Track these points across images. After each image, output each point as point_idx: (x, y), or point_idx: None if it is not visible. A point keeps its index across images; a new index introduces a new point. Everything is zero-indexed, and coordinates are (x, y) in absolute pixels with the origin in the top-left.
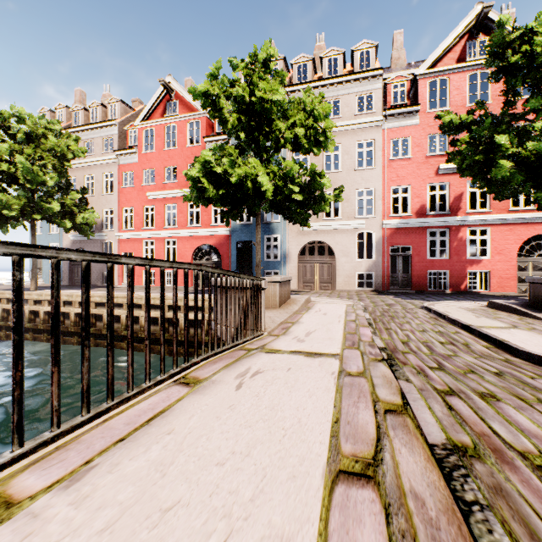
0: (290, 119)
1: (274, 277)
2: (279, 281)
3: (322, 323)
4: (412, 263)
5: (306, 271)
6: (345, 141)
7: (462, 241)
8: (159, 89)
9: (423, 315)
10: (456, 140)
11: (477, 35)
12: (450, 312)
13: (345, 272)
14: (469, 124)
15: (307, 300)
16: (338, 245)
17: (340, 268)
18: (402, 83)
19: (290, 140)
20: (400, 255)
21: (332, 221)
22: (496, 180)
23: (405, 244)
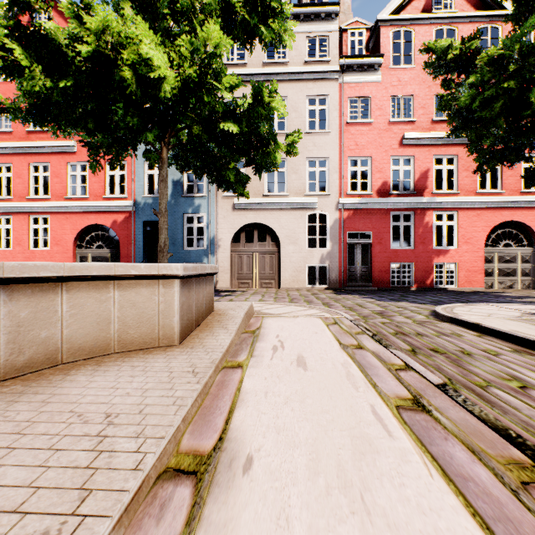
0: None
1: (166, 264)
2: (180, 275)
3: (335, 463)
4: (373, 254)
5: (243, 263)
6: (293, 94)
7: (429, 227)
8: None
9: (485, 342)
10: (450, 80)
11: None
12: (529, 332)
13: (293, 264)
14: (469, 56)
15: (249, 312)
16: (284, 229)
17: (286, 259)
18: (360, 31)
19: (214, 6)
20: (359, 243)
21: (276, 197)
22: (518, 128)
23: (365, 229)
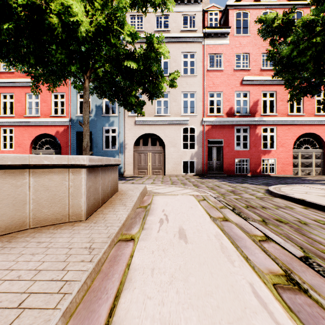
0: None
1: (74, 156)
2: (86, 165)
3: None
4: (224, 153)
5: (141, 159)
6: (173, 51)
7: (258, 136)
8: None
9: (312, 213)
10: (275, 40)
11: None
12: None
13: (173, 159)
14: (287, 24)
15: (143, 191)
16: (167, 137)
17: (169, 156)
18: (216, 12)
19: None
20: (215, 146)
21: (162, 117)
22: (320, 70)
23: (219, 137)
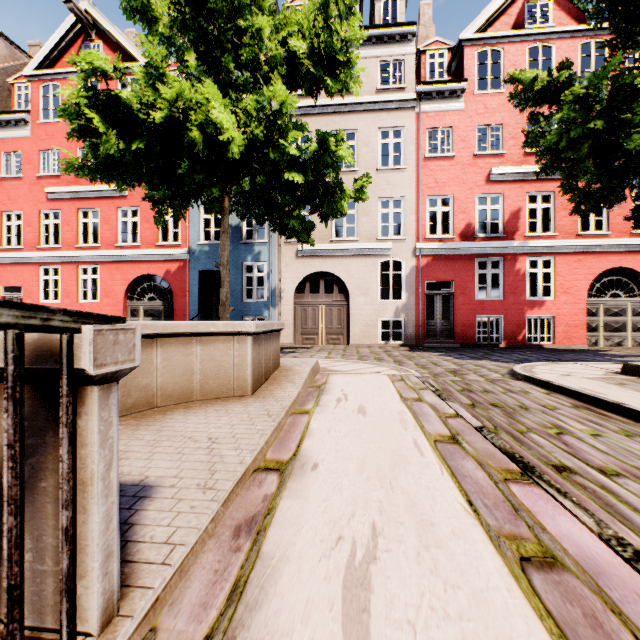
0: (282, 32)
1: (241, 322)
2: (253, 332)
3: (376, 467)
4: (455, 306)
5: (307, 317)
6: (364, 127)
7: (520, 276)
8: (68, 19)
9: (549, 399)
10: (538, 113)
11: None
12: (597, 390)
13: (364, 318)
14: (559, 87)
15: (314, 368)
16: (353, 278)
17: (356, 312)
18: (441, 52)
19: (280, 59)
20: (440, 294)
21: (345, 243)
22: (610, 169)
23: (446, 278)
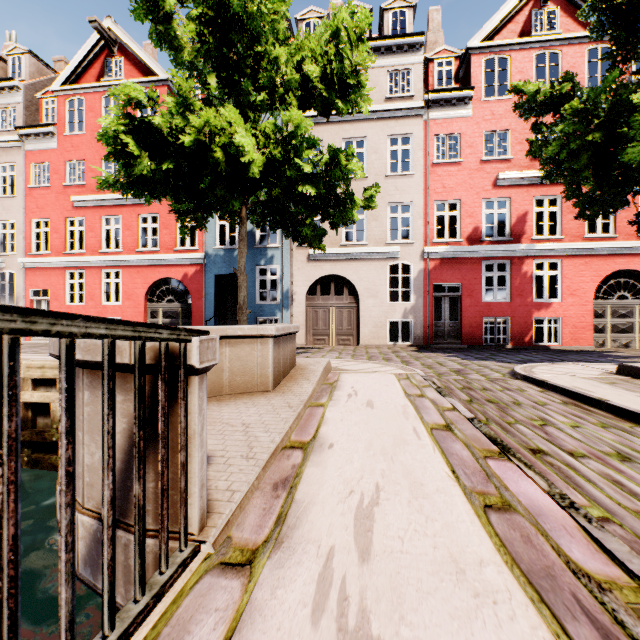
0: (296, 56)
1: (263, 326)
2: (274, 335)
3: (381, 447)
4: (462, 307)
5: (318, 318)
6: (373, 134)
7: (527, 278)
8: (92, 37)
9: (542, 396)
10: (541, 123)
11: (544, 3)
12: (588, 388)
13: (373, 319)
14: (561, 98)
15: (327, 367)
16: (363, 281)
17: (365, 313)
18: (449, 60)
19: (295, 83)
20: (447, 296)
21: (354, 247)
22: (609, 178)
23: (453, 281)
